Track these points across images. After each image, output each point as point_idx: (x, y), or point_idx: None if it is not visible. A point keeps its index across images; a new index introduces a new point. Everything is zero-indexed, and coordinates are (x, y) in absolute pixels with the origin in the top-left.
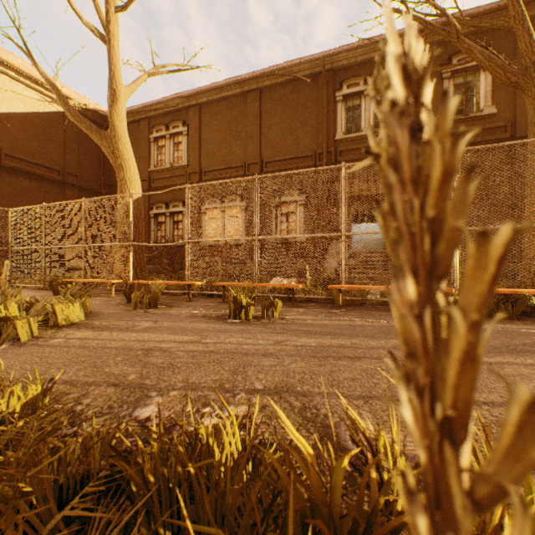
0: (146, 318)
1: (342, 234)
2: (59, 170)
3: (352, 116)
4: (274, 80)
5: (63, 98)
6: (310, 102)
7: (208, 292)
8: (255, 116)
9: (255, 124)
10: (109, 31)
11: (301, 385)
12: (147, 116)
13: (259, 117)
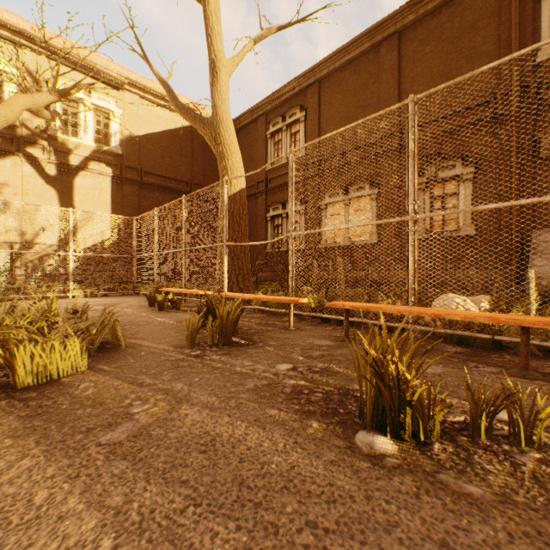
0: (180, 379)
1: None
2: (187, 182)
3: None
4: (421, 10)
5: (172, 93)
6: (484, 20)
7: (321, 314)
8: (391, 71)
9: (391, 82)
10: None
11: None
12: (264, 112)
13: (397, 70)
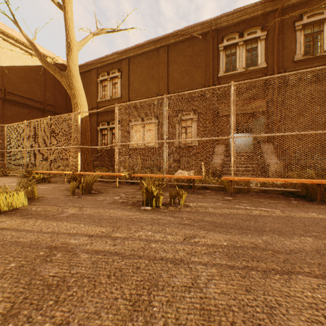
0: (76, 203)
1: (231, 137)
2: (42, 102)
3: (230, 60)
4: (177, 39)
5: (38, 51)
6: (201, 52)
7: (130, 180)
8: (164, 63)
9: (164, 69)
10: (64, 0)
11: None
12: (96, 67)
13: (167, 64)
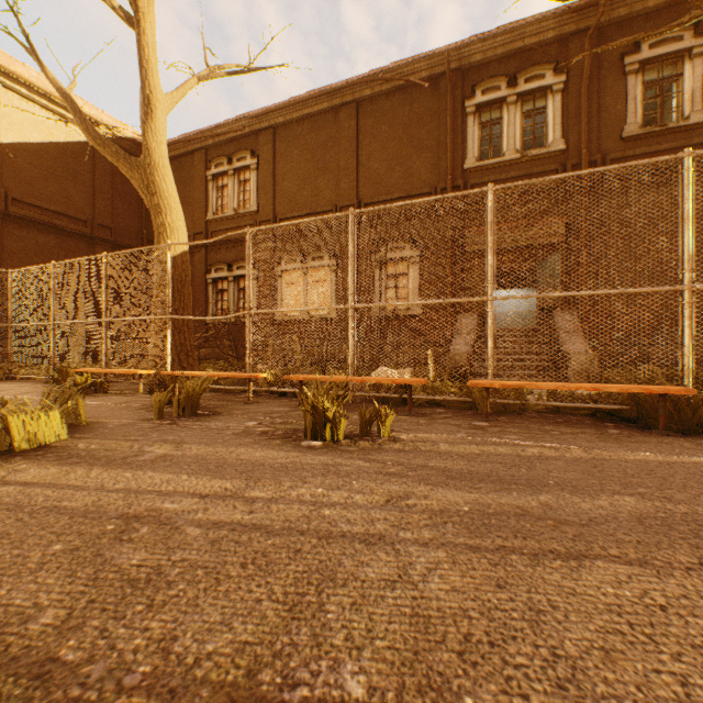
0: (169, 435)
1: (488, 298)
2: (86, 221)
3: (489, 134)
4: (377, 88)
5: (80, 113)
6: (428, 117)
7: (279, 388)
8: (350, 140)
9: (350, 152)
10: (137, 8)
11: (471, 684)
12: (203, 146)
13: (356, 141)
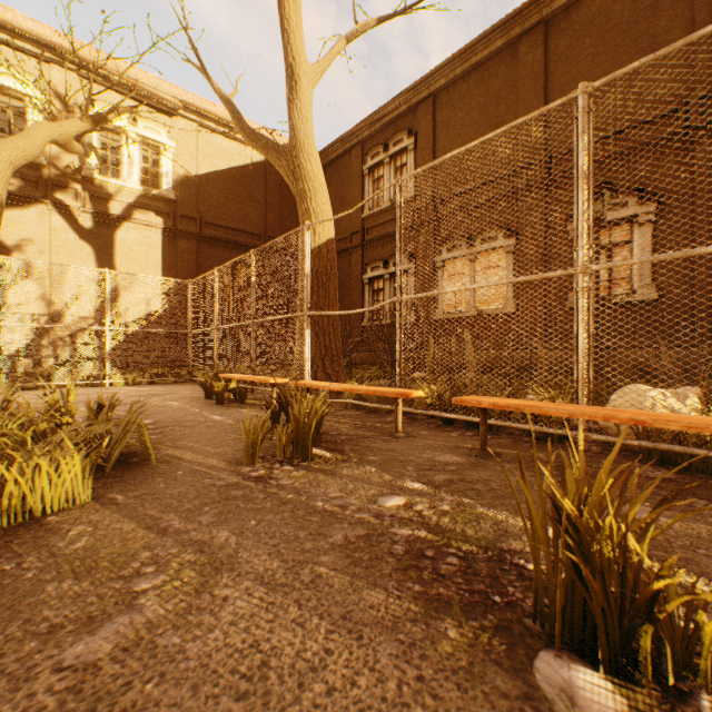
0: (226, 522)
1: None
2: (260, 235)
3: None
4: None
5: (238, 114)
6: None
7: (442, 413)
8: (534, 76)
9: (534, 92)
10: None
11: None
12: (359, 140)
13: (543, 74)
